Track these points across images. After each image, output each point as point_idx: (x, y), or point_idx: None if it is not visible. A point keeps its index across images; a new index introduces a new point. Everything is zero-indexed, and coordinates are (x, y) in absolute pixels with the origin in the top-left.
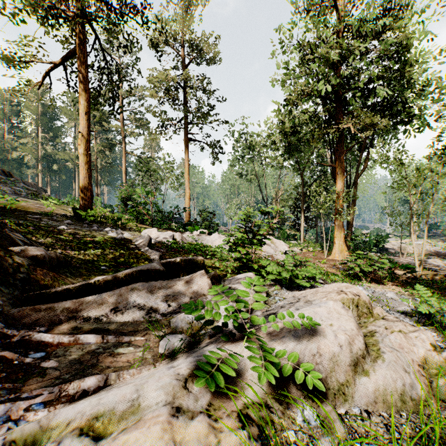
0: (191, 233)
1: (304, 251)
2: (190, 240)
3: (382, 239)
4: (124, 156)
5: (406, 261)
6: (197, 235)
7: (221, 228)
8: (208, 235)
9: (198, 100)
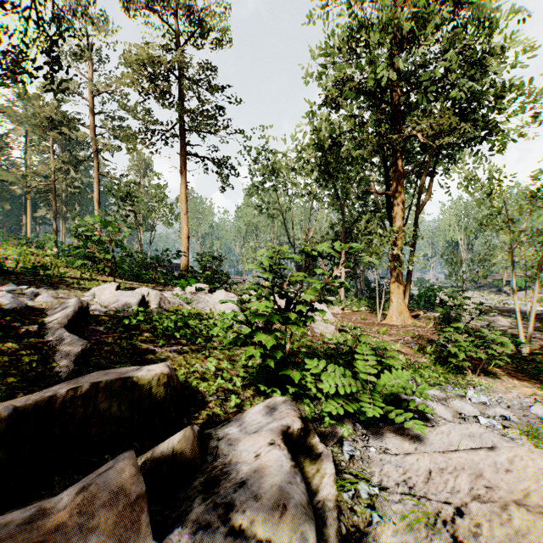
0: (182, 290)
1: (348, 312)
2: (178, 303)
3: (434, 292)
4: (96, 178)
5: (479, 324)
6: (192, 294)
7: (235, 278)
8: (208, 294)
9: (199, 95)
